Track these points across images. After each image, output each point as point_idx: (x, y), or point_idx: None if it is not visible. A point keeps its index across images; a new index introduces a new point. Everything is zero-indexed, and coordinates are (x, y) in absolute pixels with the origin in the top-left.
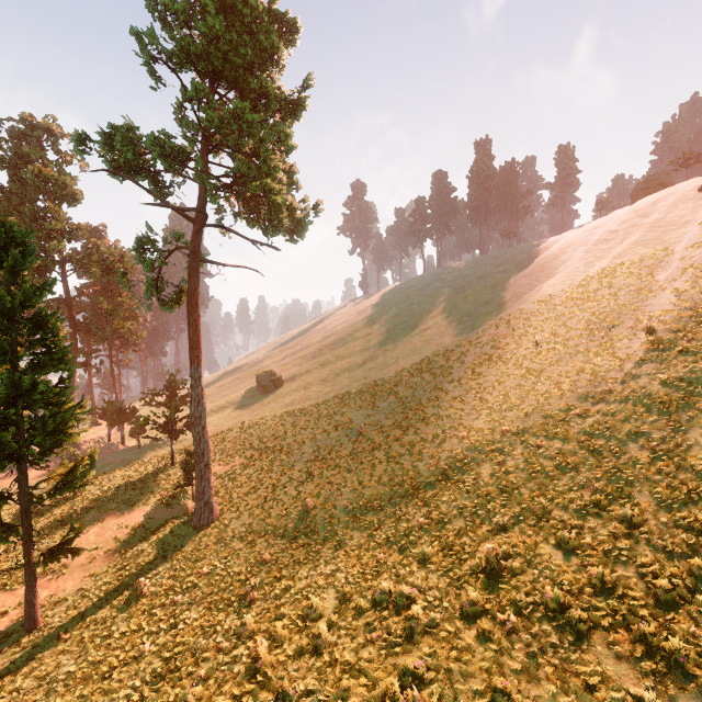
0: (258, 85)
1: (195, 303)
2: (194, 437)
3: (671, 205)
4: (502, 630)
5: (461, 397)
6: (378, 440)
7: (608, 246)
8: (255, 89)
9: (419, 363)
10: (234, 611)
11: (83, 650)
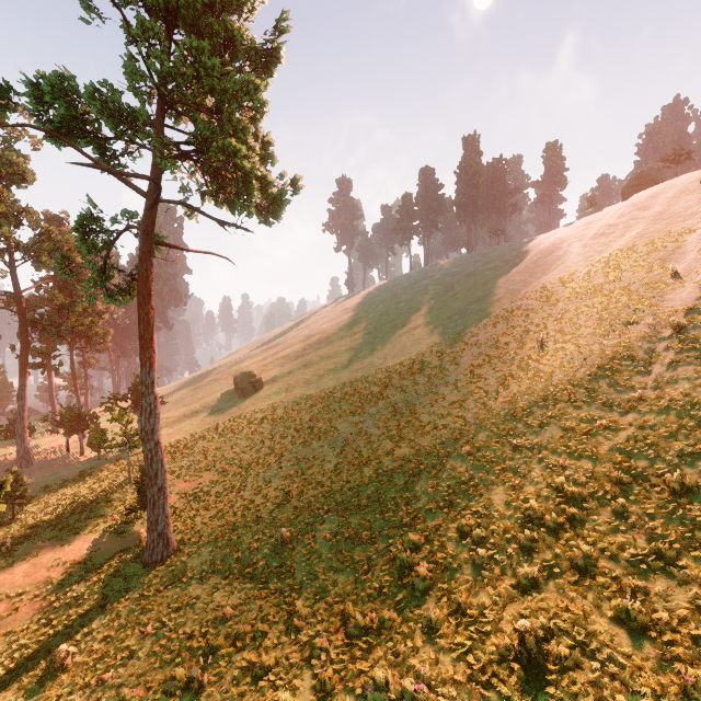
0: (222, 27)
1: (148, 293)
2: (145, 455)
3: (673, 197)
4: None
5: (460, 403)
6: (367, 452)
7: (608, 239)
8: (218, 33)
9: (410, 364)
10: None
11: None
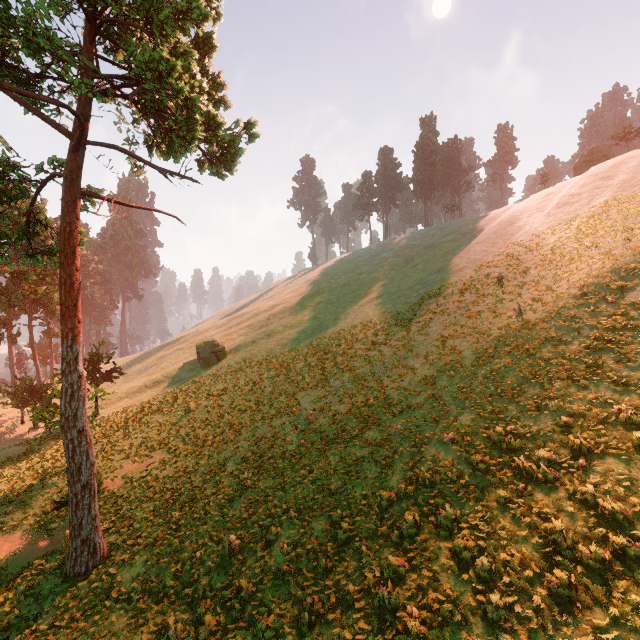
0: None
1: (71, 251)
2: (65, 446)
3: (638, 166)
4: None
5: (434, 378)
6: (332, 433)
7: (573, 208)
8: None
9: (374, 334)
10: None
11: None
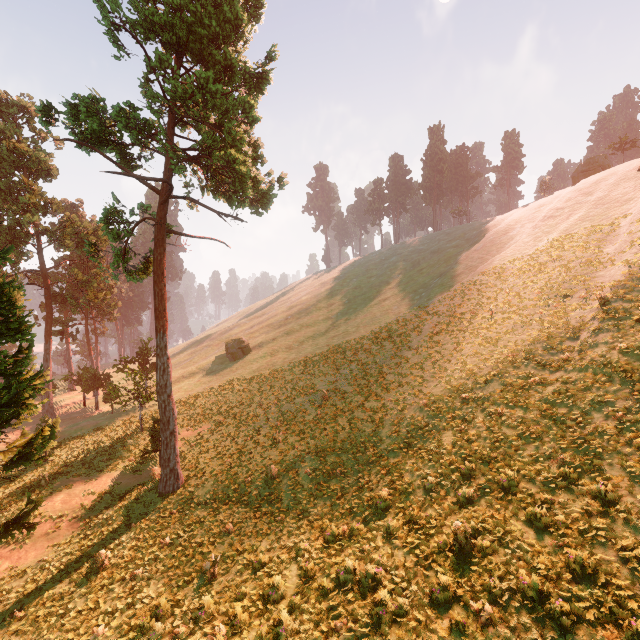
0: (222, 57)
1: (161, 273)
2: (160, 405)
3: (613, 184)
4: (477, 621)
5: (420, 364)
6: (341, 406)
7: (555, 222)
8: (219, 61)
9: (379, 332)
10: (193, 588)
11: (37, 631)
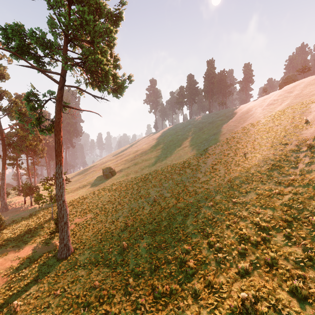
0: (94, 2)
1: (59, 129)
2: (58, 207)
3: (303, 87)
4: None
5: (207, 182)
6: (163, 205)
7: (274, 106)
8: (92, 5)
9: (183, 163)
10: None
11: None
